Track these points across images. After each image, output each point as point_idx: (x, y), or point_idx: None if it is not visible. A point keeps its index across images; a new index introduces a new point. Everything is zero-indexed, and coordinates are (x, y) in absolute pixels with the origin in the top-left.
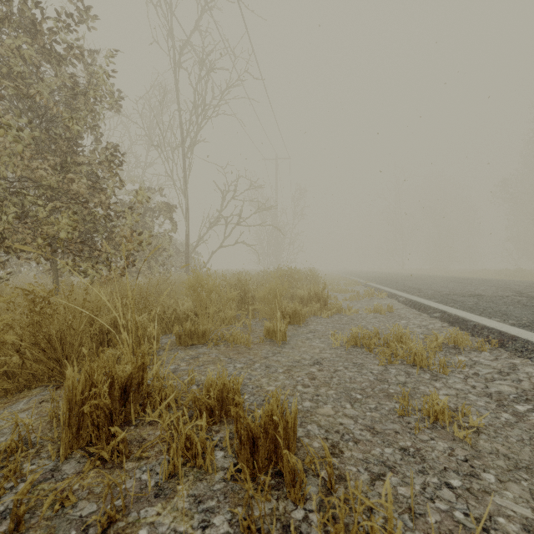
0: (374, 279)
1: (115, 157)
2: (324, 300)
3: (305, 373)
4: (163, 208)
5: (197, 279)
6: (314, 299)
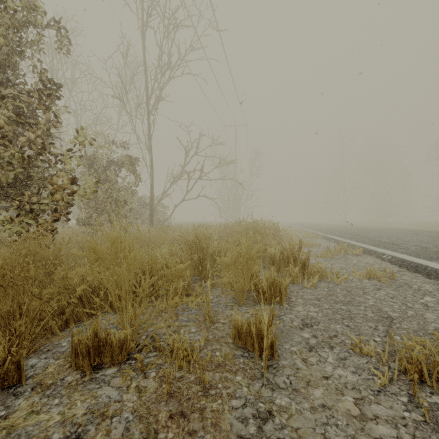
0: (329, 231)
1: (52, 90)
2: (303, 262)
3: None
4: (125, 160)
5: (112, 244)
6: (291, 260)
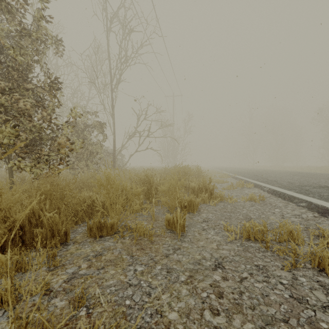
0: (238, 172)
1: (55, 84)
2: (211, 191)
3: (209, 283)
4: (96, 124)
5: (106, 178)
6: (204, 190)
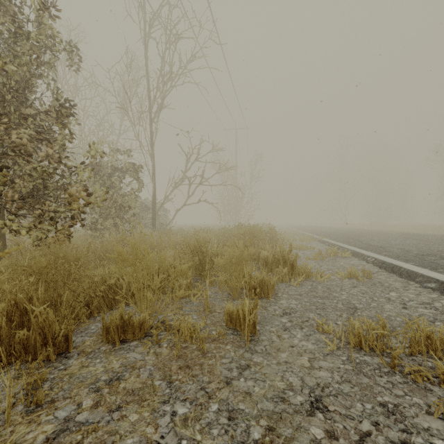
0: (326, 234)
1: (66, 109)
2: (292, 263)
3: None
4: (129, 167)
5: (133, 248)
6: (281, 262)
